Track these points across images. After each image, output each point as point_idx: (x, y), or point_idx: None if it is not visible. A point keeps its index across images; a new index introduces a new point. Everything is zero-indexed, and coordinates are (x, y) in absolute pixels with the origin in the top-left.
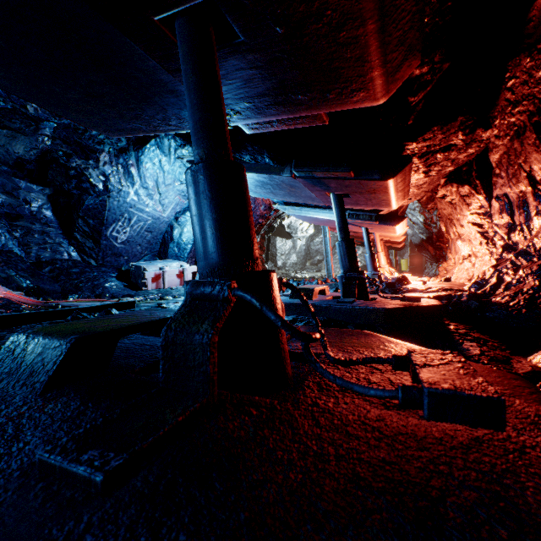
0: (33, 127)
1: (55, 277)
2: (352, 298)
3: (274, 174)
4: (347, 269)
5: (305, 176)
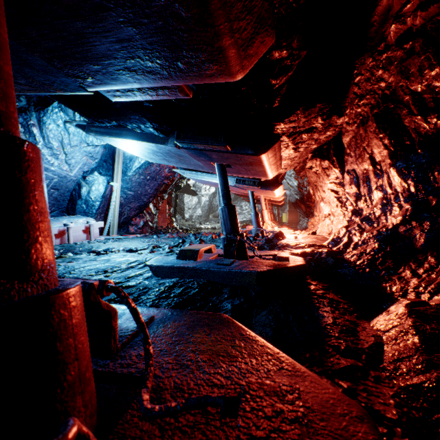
0: None
1: None
2: (232, 259)
3: (159, 143)
4: (228, 231)
5: (188, 147)
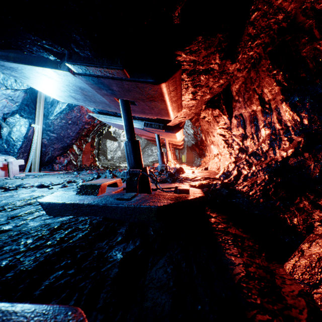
0: None
1: None
2: (134, 193)
3: (51, 68)
4: (132, 166)
5: (84, 73)
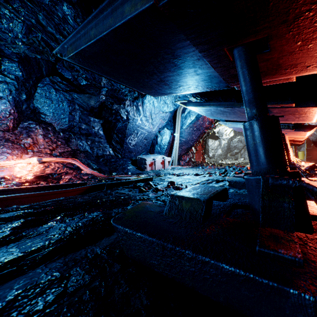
0: (98, 91)
1: (105, 163)
2: None
3: (236, 107)
4: None
5: None
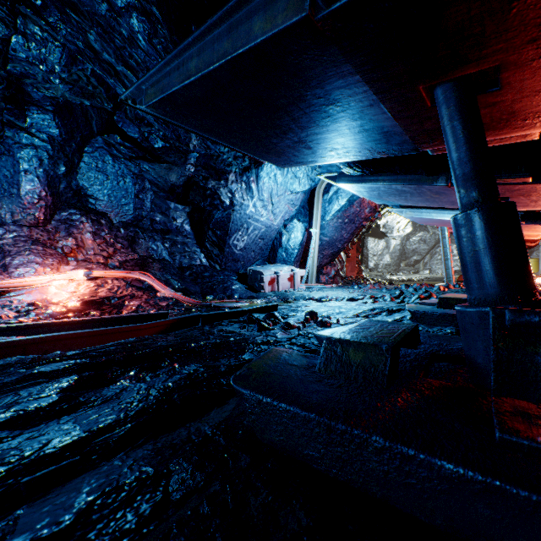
0: (183, 159)
1: (194, 280)
2: None
3: (425, 184)
4: None
5: None
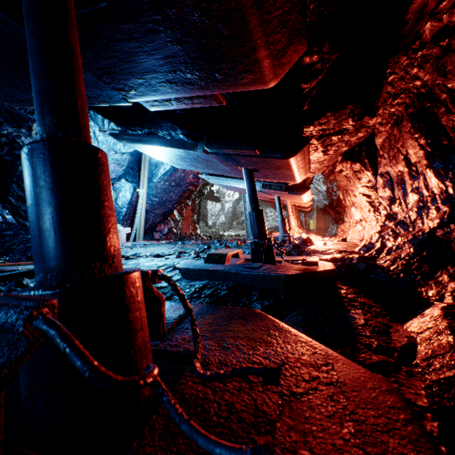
0: None
1: None
2: (260, 263)
3: (188, 149)
4: (256, 236)
5: (217, 152)
